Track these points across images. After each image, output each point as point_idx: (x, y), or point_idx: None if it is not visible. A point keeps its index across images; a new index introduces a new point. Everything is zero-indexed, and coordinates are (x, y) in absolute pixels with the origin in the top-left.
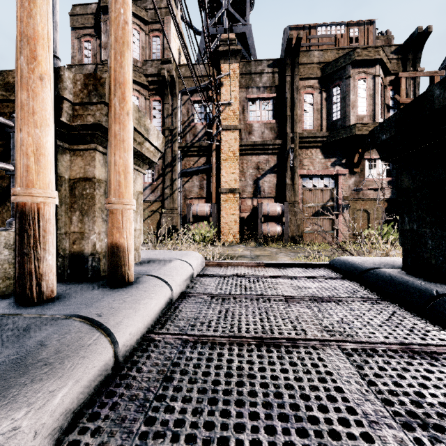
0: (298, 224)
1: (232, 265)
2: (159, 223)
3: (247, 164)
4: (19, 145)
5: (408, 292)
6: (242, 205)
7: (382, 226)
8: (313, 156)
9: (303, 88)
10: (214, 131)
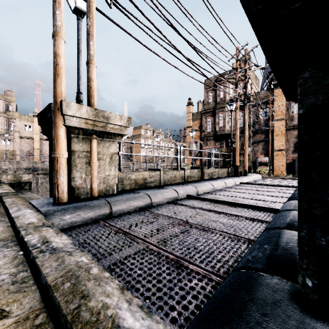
0: None
1: (270, 178)
2: None
3: (290, 136)
4: (236, 158)
5: None
6: (287, 157)
7: None
8: None
9: None
10: (270, 122)
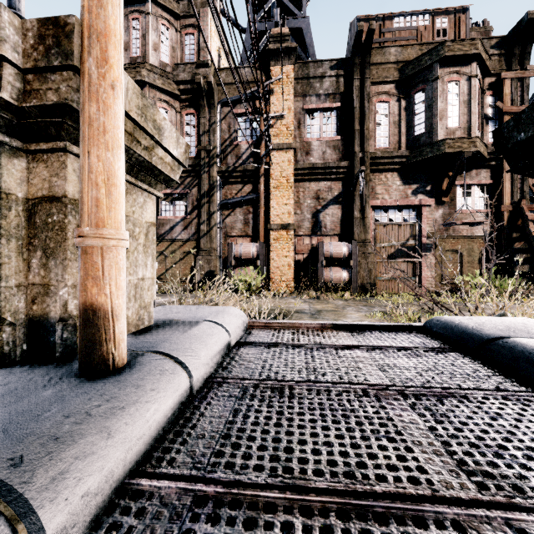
0: (370, 269)
1: (286, 326)
2: (193, 267)
3: (303, 192)
4: None
5: None
6: (298, 244)
7: (479, 272)
8: (388, 182)
9: (376, 95)
10: (263, 151)
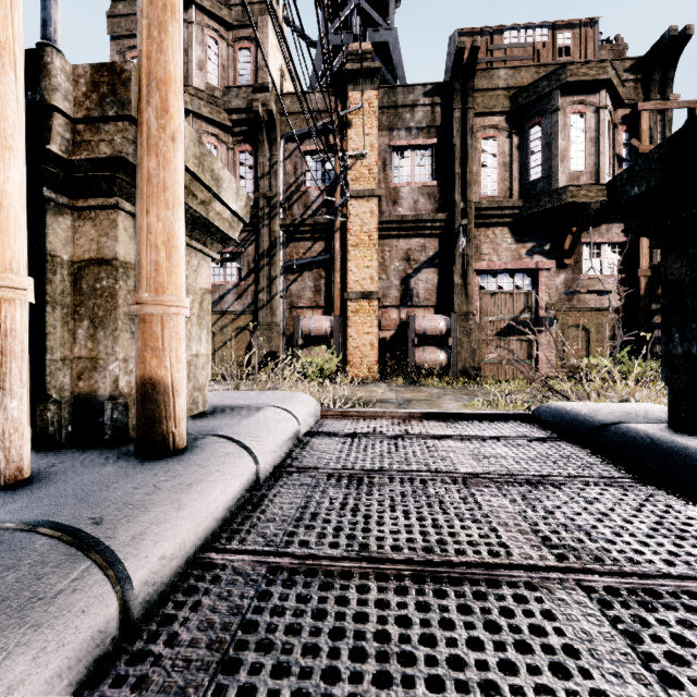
0: (473, 349)
1: (366, 416)
2: (249, 347)
3: (390, 252)
4: None
5: (691, 468)
6: (383, 318)
7: (611, 353)
8: (497, 239)
9: (481, 129)
10: (338, 199)
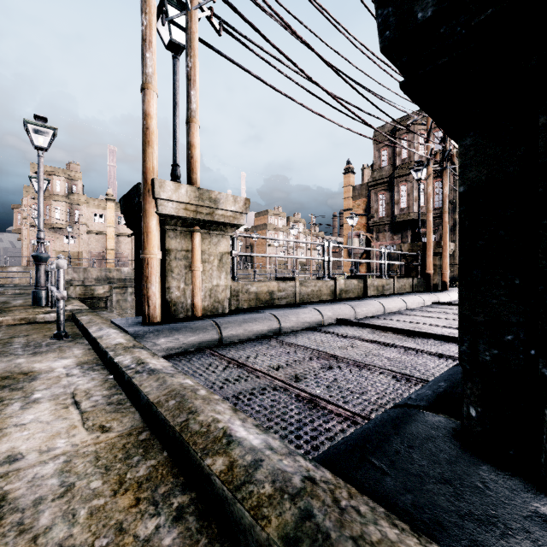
0: None
1: None
2: None
3: None
4: (427, 262)
5: None
6: None
7: None
8: None
9: None
10: None
